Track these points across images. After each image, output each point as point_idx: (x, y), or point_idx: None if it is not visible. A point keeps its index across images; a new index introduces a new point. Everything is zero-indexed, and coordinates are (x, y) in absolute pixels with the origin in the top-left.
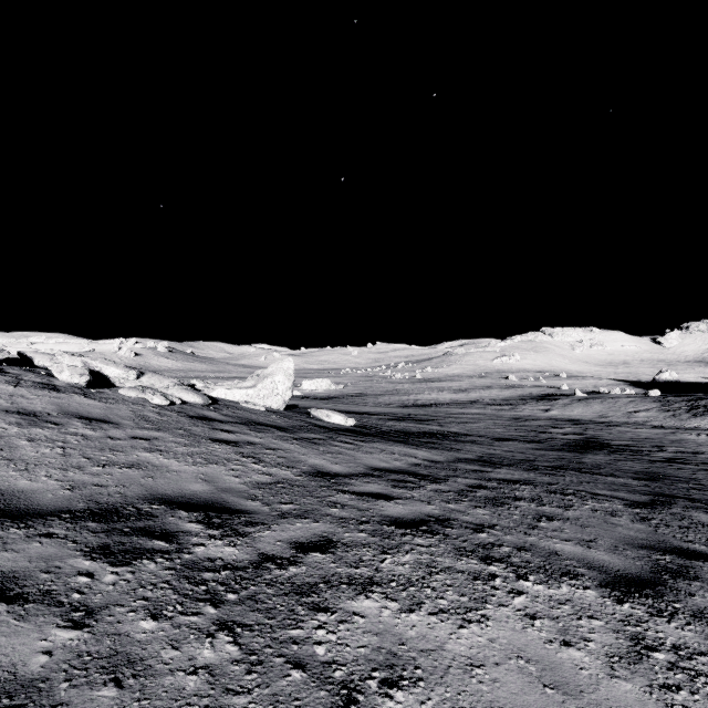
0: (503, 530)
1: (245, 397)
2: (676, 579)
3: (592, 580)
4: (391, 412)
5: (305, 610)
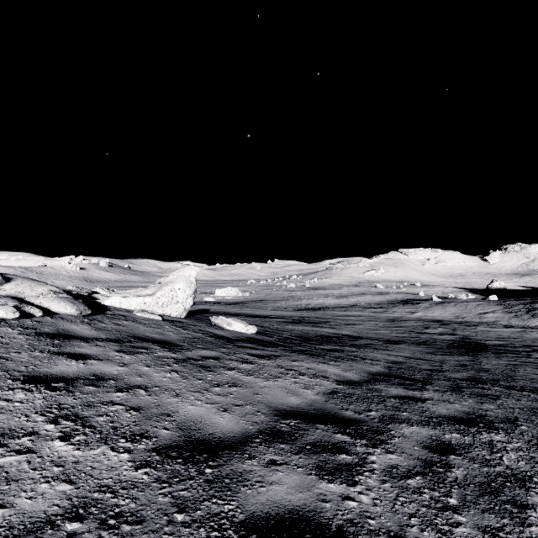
0: None
1: (141, 305)
2: None
3: None
4: (287, 315)
5: None
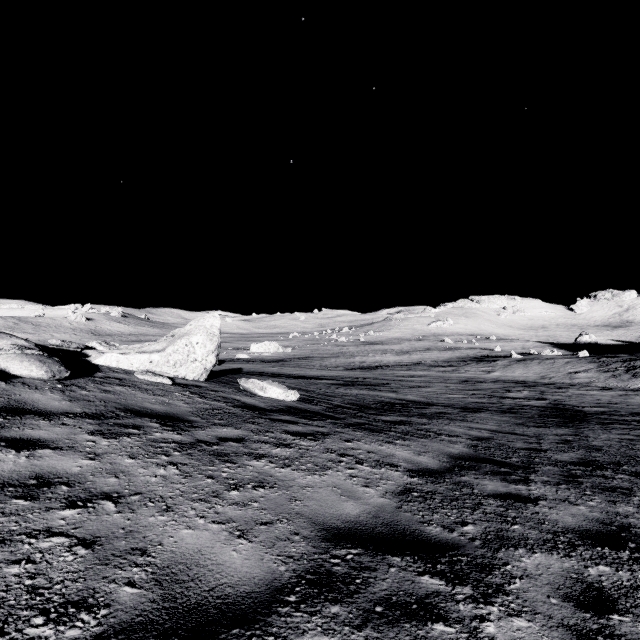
0: None
1: (146, 365)
2: None
3: None
4: (338, 375)
5: None
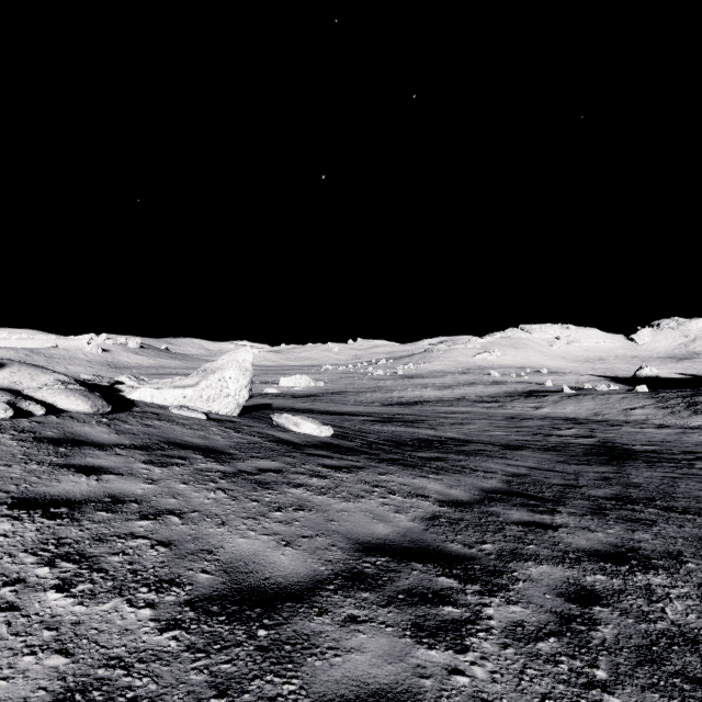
0: None
1: (180, 400)
2: None
3: None
4: (374, 411)
5: None
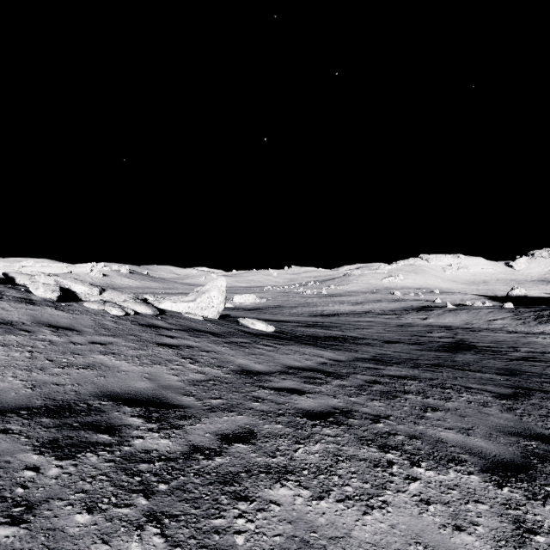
0: (397, 420)
1: (187, 309)
2: (543, 463)
3: (474, 465)
4: (303, 320)
5: (228, 499)
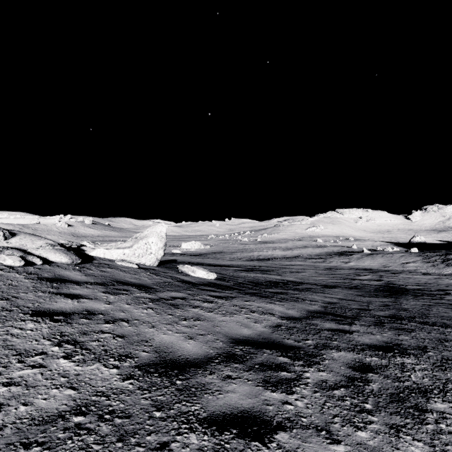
0: None
1: (121, 256)
2: None
3: None
4: (242, 264)
5: None
